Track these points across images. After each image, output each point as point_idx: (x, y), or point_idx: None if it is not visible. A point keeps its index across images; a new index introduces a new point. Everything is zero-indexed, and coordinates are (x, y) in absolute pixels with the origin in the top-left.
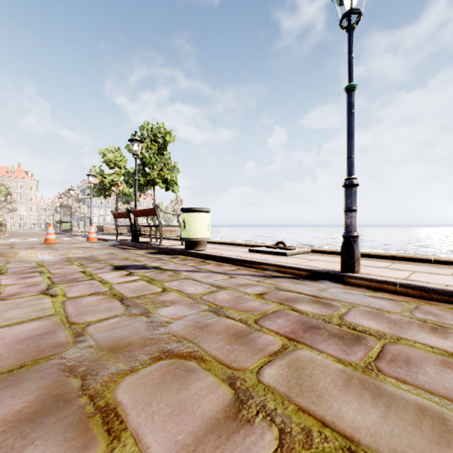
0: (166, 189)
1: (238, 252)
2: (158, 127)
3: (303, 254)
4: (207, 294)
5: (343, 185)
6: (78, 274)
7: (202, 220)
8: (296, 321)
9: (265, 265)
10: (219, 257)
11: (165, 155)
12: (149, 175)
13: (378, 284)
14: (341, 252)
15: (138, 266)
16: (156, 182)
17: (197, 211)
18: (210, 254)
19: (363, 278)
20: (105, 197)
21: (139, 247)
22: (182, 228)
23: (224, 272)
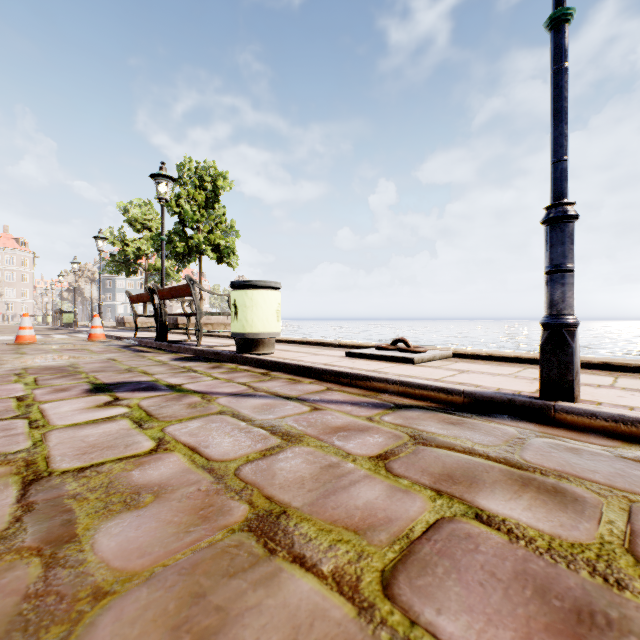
0: (218, 261)
1: (329, 357)
2: (206, 167)
3: (440, 360)
4: (254, 457)
5: (545, 220)
6: (6, 403)
7: (265, 302)
8: (515, 580)
9: (378, 382)
10: (295, 366)
11: (218, 209)
12: (192, 240)
13: (636, 427)
14: (541, 357)
15: (140, 384)
16: (202, 249)
17: (258, 288)
18: (279, 361)
19: (597, 413)
20: (127, 274)
21: (167, 349)
22: (232, 316)
23: (300, 397)
